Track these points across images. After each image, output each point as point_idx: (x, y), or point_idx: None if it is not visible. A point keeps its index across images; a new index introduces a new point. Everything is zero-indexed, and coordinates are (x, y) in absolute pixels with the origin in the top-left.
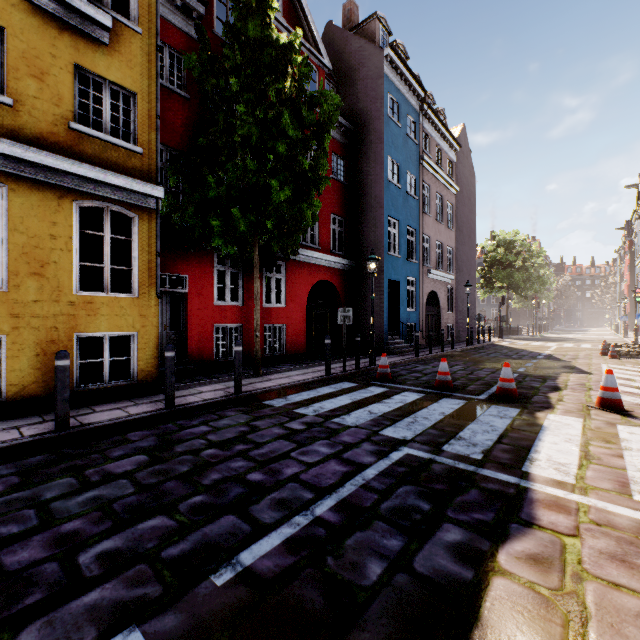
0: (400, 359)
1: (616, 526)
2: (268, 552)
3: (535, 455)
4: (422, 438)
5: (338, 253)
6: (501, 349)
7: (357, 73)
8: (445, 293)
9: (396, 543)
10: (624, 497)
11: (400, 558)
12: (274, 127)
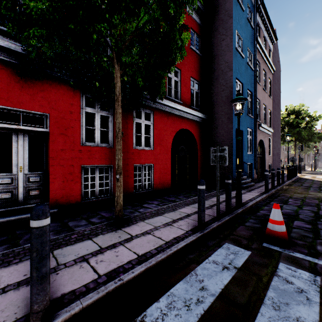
0: (255, 196)
1: None
2: None
3: None
4: None
5: (195, 108)
6: (318, 183)
7: None
8: (267, 142)
9: None
10: None
11: None
12: None
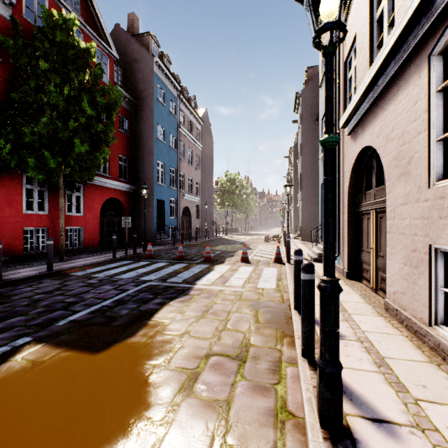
0: (163, 247)
1: (213, 291)
2: (81, 315)
3: (203, 278)
4: (159, 278)
5: (124, 180)
6: (223, 240)
7: (137, 65)
8: (194, 208)
9: (135, 306)
10: (222, 285)
11: (136, 308)
12: (77, 106)
